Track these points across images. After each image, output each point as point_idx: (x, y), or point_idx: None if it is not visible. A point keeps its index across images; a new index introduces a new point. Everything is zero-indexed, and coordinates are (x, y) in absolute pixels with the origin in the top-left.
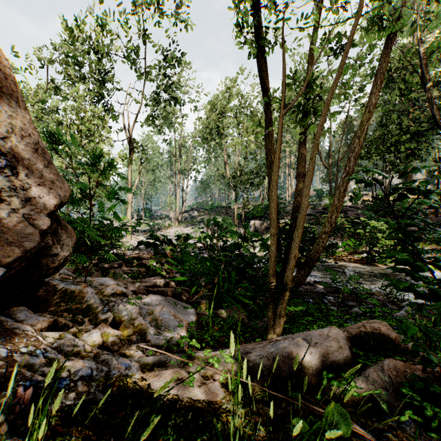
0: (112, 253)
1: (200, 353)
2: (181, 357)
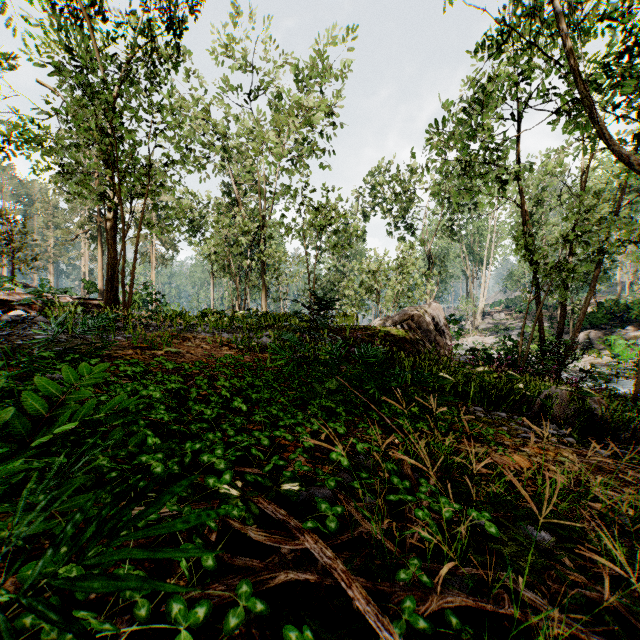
0: None
1: None
2: None
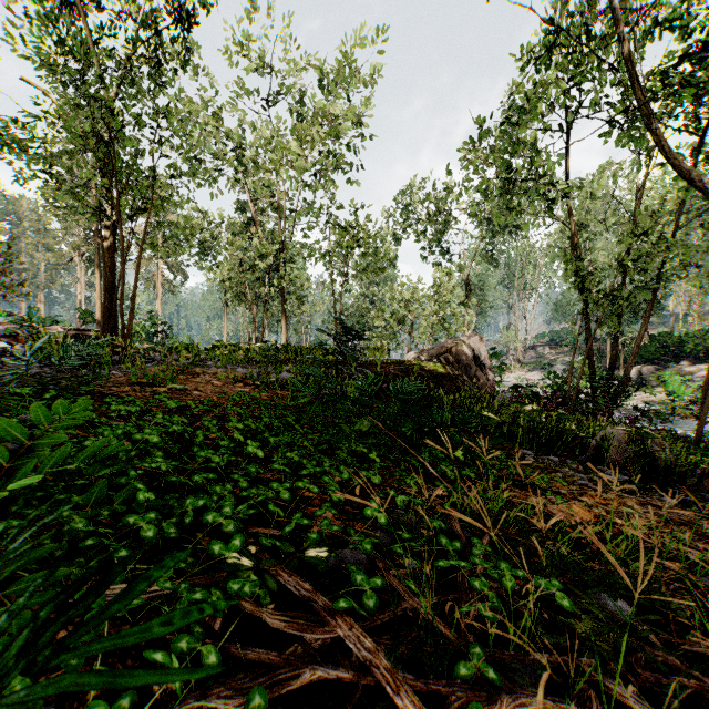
0: None
1: None
2: None
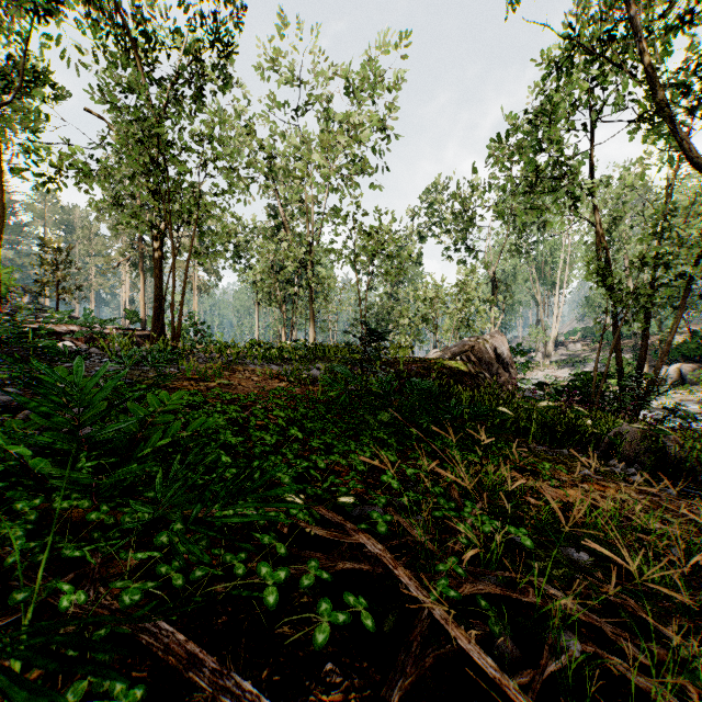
0: None
1: None
2: None
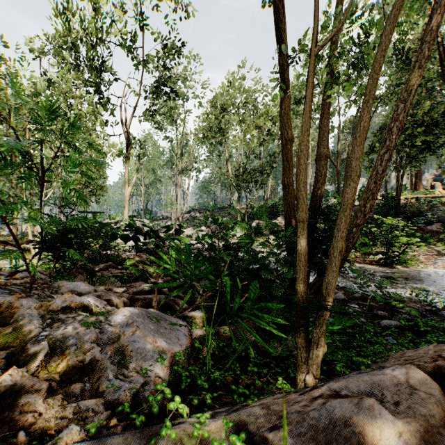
0: (105, 254)
1: (188, 426)
2: (148, 444)
